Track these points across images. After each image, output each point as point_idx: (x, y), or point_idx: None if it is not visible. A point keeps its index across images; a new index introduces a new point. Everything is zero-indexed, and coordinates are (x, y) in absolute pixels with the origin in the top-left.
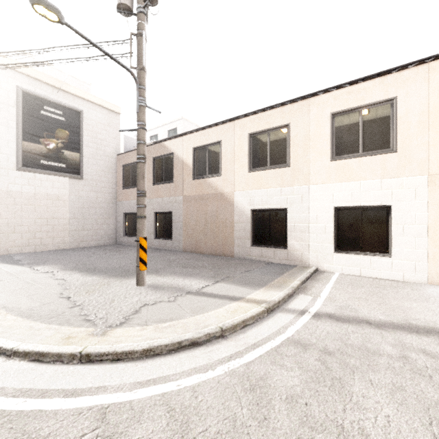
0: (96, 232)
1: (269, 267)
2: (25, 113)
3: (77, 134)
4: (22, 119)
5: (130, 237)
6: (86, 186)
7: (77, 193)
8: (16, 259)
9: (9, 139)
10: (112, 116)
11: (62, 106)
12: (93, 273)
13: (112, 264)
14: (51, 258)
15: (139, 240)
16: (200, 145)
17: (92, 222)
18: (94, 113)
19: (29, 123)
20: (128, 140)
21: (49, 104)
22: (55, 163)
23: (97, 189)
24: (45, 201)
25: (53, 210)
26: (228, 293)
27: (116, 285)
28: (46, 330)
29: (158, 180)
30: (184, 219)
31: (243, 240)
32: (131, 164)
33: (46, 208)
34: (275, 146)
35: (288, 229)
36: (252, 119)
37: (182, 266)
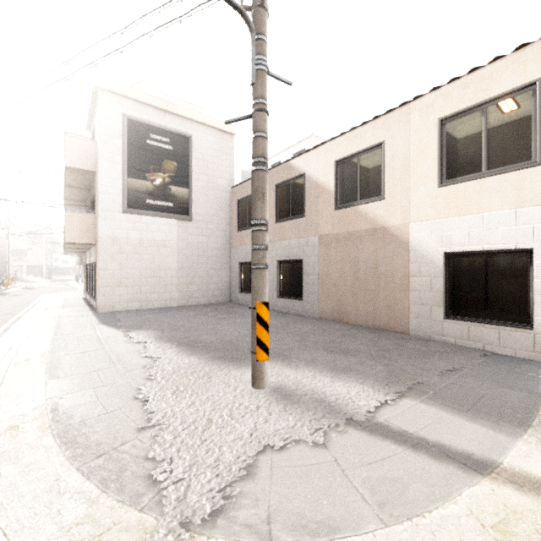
0: (207, 287)
1: (496, 363)
2: (131, 145)
3: (185, 165)
4: (127, 151)
5: (247, 294)
6: (195, 229)
7: (185, 237)
8: (117, 319)
9: (114, 177)
10: (225, 138)
11: (169, 132)
12: (193, 349)
13: (221, 335)
14: (152, 319)
15: (256, 307)
16: (346, 155)
17: (203, 274)
18: (204, 137)
19: (134, 156)
20: (246, 175)
21: (155, 131)
22: (162, 202)
23: (207, 233)
24: (151, 248)
25: (159, 260)
26: (443, 439)
27: (219, 381)
28: (72, 501)
29: (283, 216)
30: (320, 271)
31: (428, 306)
32: (247, 197)
33: (153, 257)
34: (500, 130)
35: (536, 290)
36: (447, 90)
37: (323, 347)
